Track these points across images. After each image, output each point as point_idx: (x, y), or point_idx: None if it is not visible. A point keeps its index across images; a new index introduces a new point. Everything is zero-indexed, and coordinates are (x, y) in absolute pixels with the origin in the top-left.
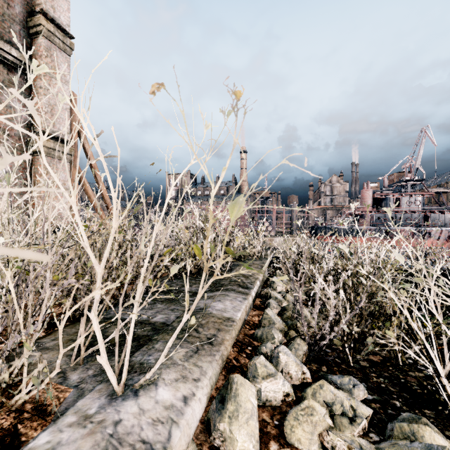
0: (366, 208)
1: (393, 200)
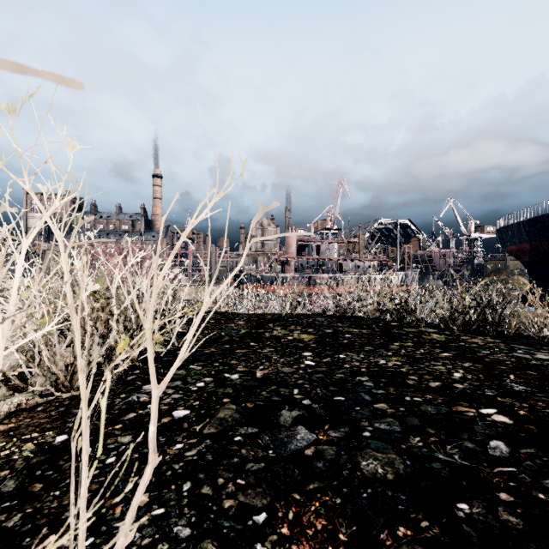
0: (291, 254)
1: (314, 246)
